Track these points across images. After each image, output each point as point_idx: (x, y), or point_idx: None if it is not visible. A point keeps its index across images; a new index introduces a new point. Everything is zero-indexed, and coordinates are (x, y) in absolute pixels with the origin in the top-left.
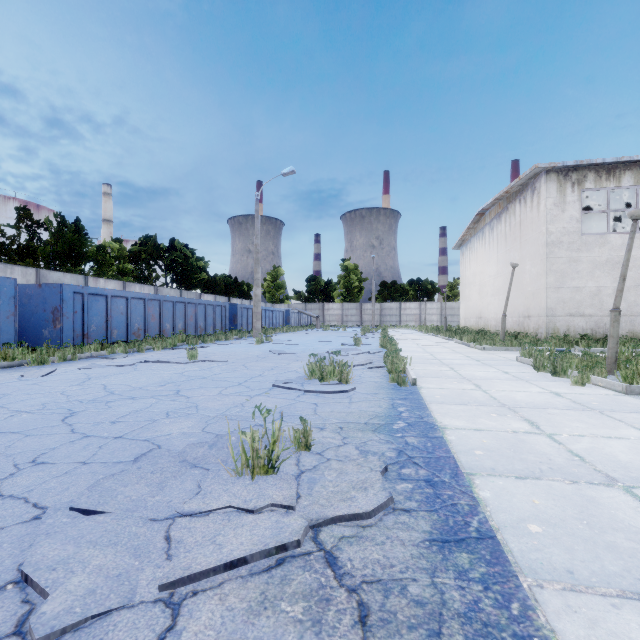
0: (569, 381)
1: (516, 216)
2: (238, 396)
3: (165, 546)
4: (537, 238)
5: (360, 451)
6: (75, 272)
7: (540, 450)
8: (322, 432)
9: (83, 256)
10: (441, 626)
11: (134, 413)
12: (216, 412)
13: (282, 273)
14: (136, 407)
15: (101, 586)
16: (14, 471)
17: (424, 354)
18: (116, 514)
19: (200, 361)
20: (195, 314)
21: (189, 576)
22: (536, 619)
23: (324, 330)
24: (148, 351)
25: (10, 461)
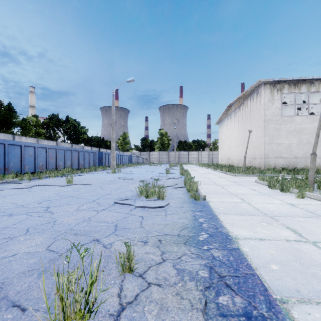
0: (292, 195)
1: (248, 107)
2: (89, 211)
3: None
4: (259, 118)
5: (177, 270)
6: (7, 133)
7: (319, 261)
8: (145, 247)
9: (12, 124)
10: None
11: (0, 230)
12: (67, 227)
13: (128, 136)
14: (6, 224)
15: None
16: None
17: (204, 178)
18: None
19: (74, 184)
20: (78, 157)
21: None
22: None
23: (150, 165)
24: (46, 178)
25: None
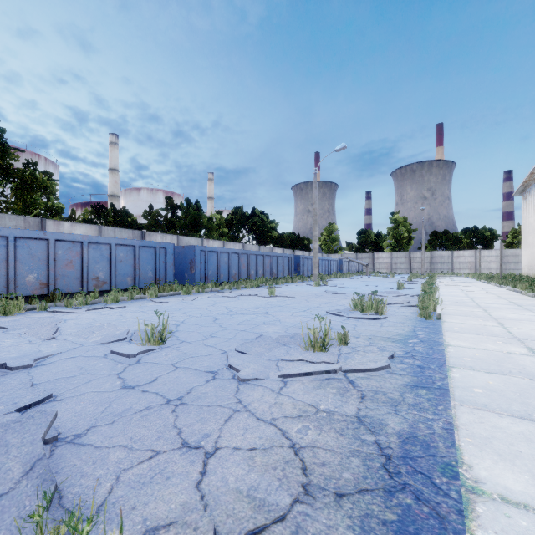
0: None
1: None
2: (304, 317)
3: (277, 367)
4: None
5: (379, 349)
6: (196, 236)
7: (521, 363)
8: (357, 339)
9: (201, 225)
10: (398, 404)
11: (246, 321)
12: (291, 324)
13: (336, 228)
14: (246, 318)
15: (256, 372)
16: (205, 338)
17: (464, 298)
18: (254, 355)
19: (276, 296)
20: (270, 263)
21: (289, 374)
22: (449, 411)
23: (373, 276)
24: (242, 289)
25: (201, 334)
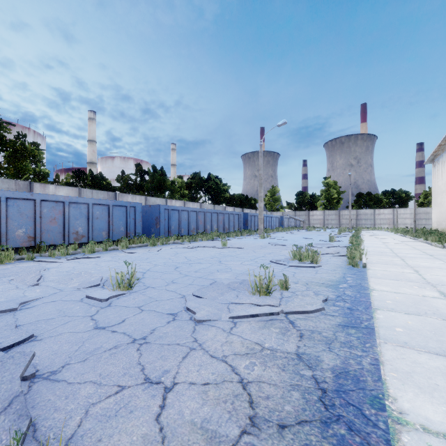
0: None
1: None
2: (251, 265)
3: (228, 310)
4: None
5: (315, 293)
6: (161, 197)
7: (434, 305)
8: (296, 284)
9: (165, 188)
10: (331, 342)
11: (203, 269)
12: (240, 271)
13: (278, 190)
14: (203, 267)
15: (210, 314)
16: (167, 284)
17: (384, 249)
18: (208, 299)
19: (228, 247)
20: (223, 220)
21: (238, 316)
22: (375, 348)
23: (309, 230)
24: (199, 241)
25: (164, 281)
